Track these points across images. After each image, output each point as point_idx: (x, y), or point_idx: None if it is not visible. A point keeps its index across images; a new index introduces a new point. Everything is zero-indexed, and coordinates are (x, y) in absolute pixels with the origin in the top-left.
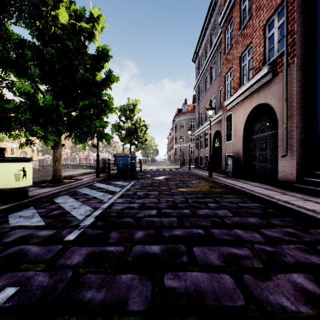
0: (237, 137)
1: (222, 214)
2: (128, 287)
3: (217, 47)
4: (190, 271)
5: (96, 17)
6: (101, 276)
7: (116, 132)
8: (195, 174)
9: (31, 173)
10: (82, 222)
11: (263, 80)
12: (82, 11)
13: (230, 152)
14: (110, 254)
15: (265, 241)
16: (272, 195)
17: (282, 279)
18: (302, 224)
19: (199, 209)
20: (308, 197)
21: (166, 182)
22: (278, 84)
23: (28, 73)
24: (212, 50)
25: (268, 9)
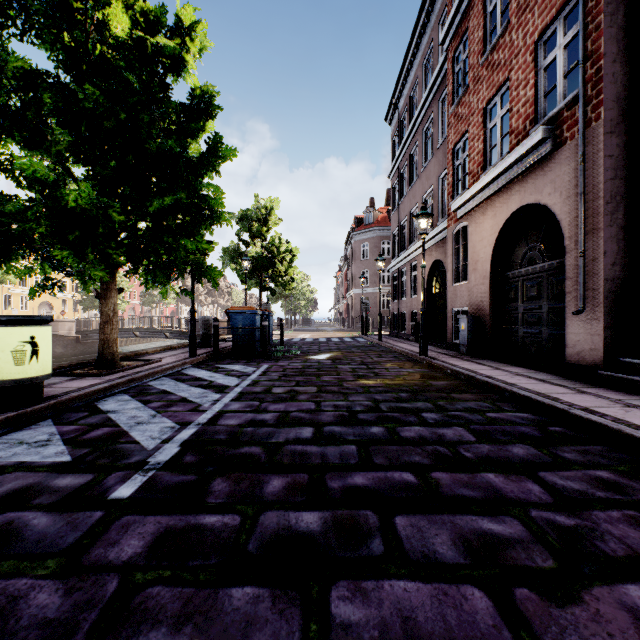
0: (478, 273)
1: (454, 436)
2: (245, 622)
3: (436, 92)
4: (390, 579)
5: (189, 26)
6: (184, 591)
7: (231, 264)
8: (392, 349)
9: (50, 348)
10: (153, 456)
11: (533, 156)
12: (160, 13)
13: (464, 305)
14: (209, 533)
15: (554, 502)
16: (555, 395)
17: (605, 601)
18: (629, 461)
19: (403, 426)
20: (632, 400)
21: (332, 367)
22: (565, 164)
23: (46, 140)
24: (427, 98)
25: (543, 10)
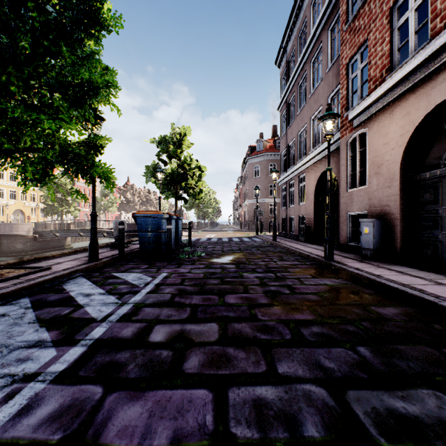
0: (381, 177)
1: None
2: None
3: (325, 22)
4: None
5: None
6: None
7: (151, 178)
8: (289, 249)
9: None
10: None
11: None
12: None
13: (362, 209)
14: None
15: None
16: None
17: None
18: None
19: None
20: None
21: (237, 275)
22: None
23: None
24: (316, 30)
25: None
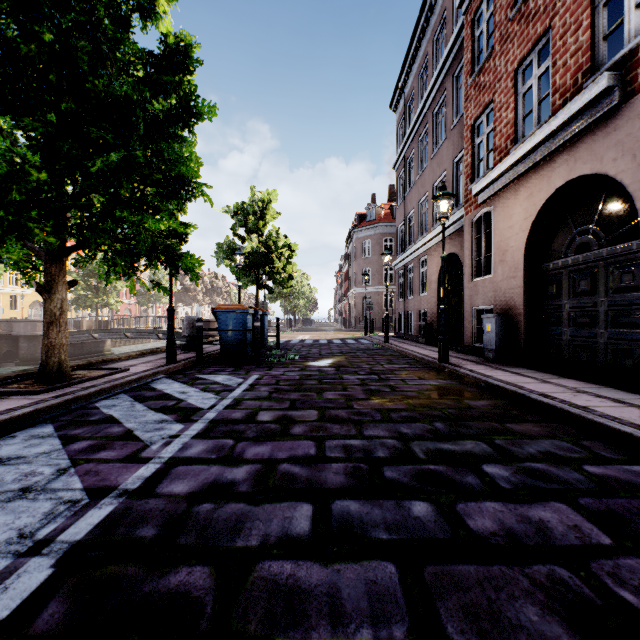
0: (506, 265)
1: (567, 531)
2: None
3: (450, 66)
4: None
5: None
6: None
7: (225, 260)
8: (402, 353)
9: None
10: None
11: (589, 115)
12: None
13: (488, 303)
14: None
15: None
16: None
17: None
18: None
19: (464, 499)
20: None
21: (337, 377)
22: (639, 118)
23: None
24: (439, 74)
25: None
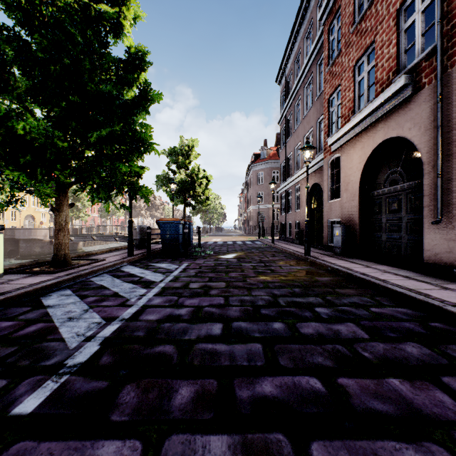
0: (349, 192)
1: (348, 333)
2: None
3: (315, 57)
4: None
5: None
6: None
7: (163, 187)
8: (282, 250)
9: (1, 252)
10: (72, 357)
11: (395, 100)
12: None
13: (337, 217)
14: None
15: None
16: (425, 291)
17: None
18: None
19: (301, 322)
20: None
21: (238, 264)
22: (423, 104)
23: (9, 84)
24: (307, 62)
25: None
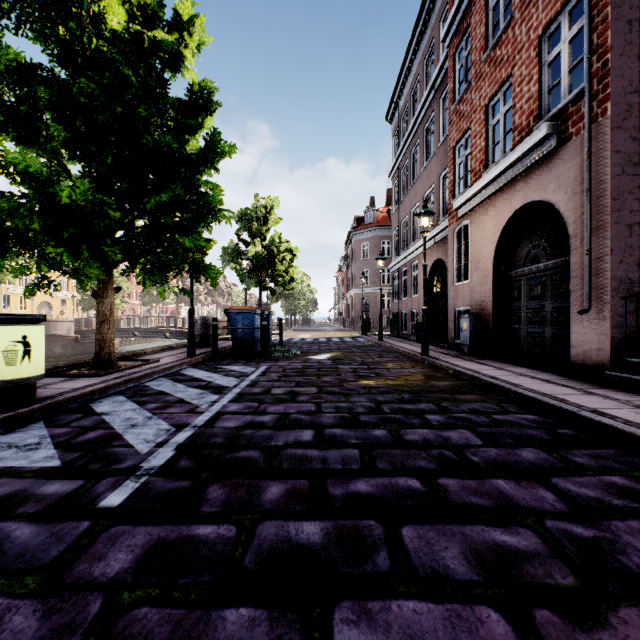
0: (480, 272)
1: (460, 439)
2: None
3: (437, 89)
4: (398, 599)
5: (187, 21)
6: (173, 613)
7: (231, 263)
8: (393, 349)
9: (43, 348)
10: (146, 461)
11: (537, 153)
12: (158, 7)
13: (466, 304)
14: (202, 546)
15: (569, 511)
16: (562, 396)
17: (634, 624)
18: None
19: (407, 428)
20: None
21: (333, 367)
22: (570, 160)
23: (41, 136)
24: (428, 96)
25: (547, 4)
